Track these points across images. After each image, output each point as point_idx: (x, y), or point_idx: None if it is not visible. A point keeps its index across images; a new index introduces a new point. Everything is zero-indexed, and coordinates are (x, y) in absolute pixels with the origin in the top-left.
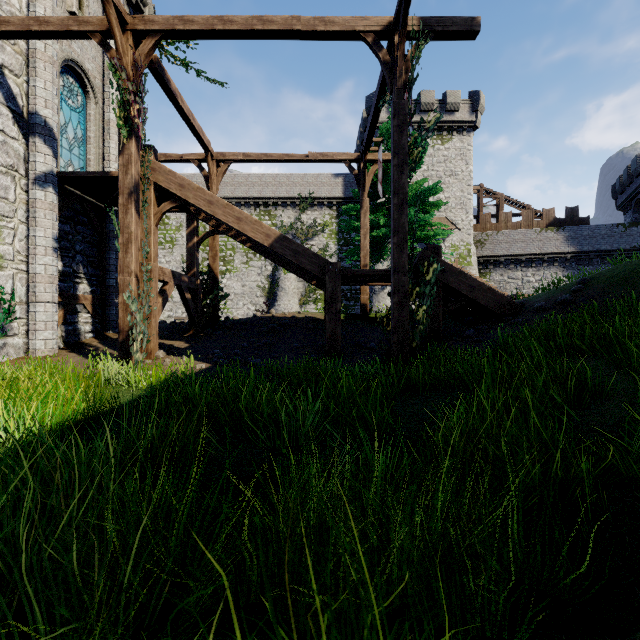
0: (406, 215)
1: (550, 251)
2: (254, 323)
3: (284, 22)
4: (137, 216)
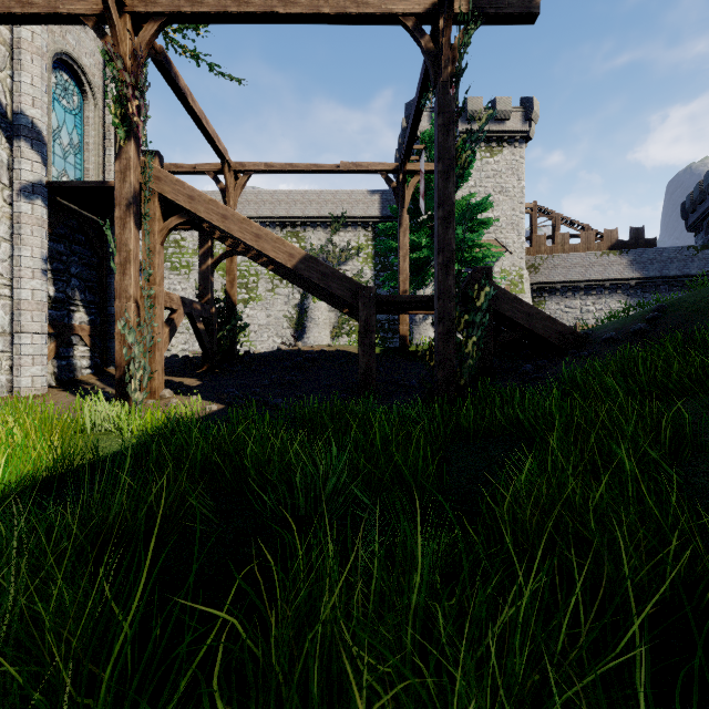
0: (453, 230)
1: (612, 277)
2: (277, 357)
3: (309, 3)
4: (137, 231)
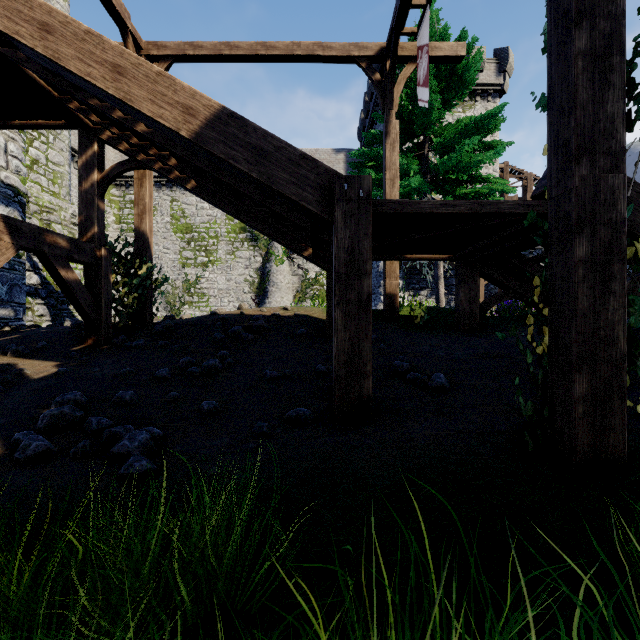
0: None
1: None
2: (207, 325)
3: None
4: None
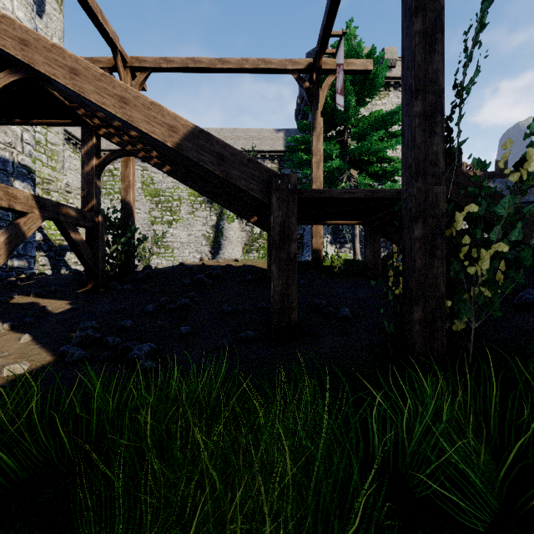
0: (440, 55)
1: None
2: (177, 273)
3: None
4: None
